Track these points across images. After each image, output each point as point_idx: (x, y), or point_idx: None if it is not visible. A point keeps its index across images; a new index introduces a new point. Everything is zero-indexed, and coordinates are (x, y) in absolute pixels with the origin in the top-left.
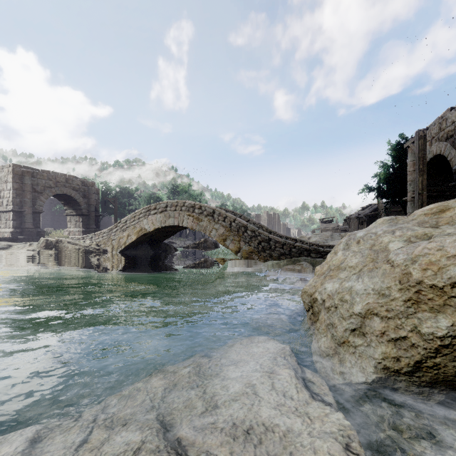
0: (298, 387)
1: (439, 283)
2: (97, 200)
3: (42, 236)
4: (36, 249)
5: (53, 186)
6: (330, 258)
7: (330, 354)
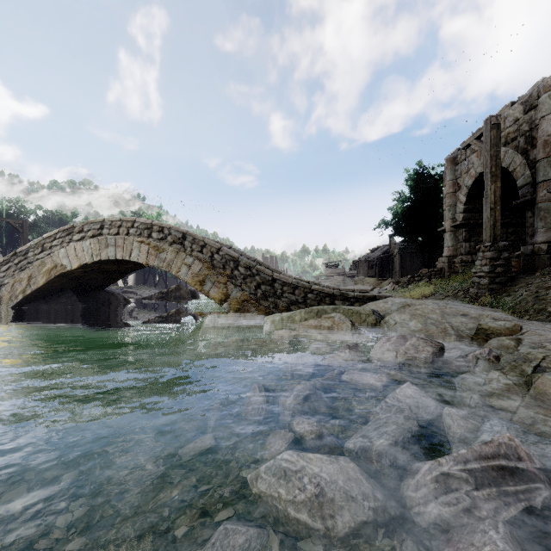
0: None
1: None
2: None
3: None
4: None
5: None
6: None
7: None
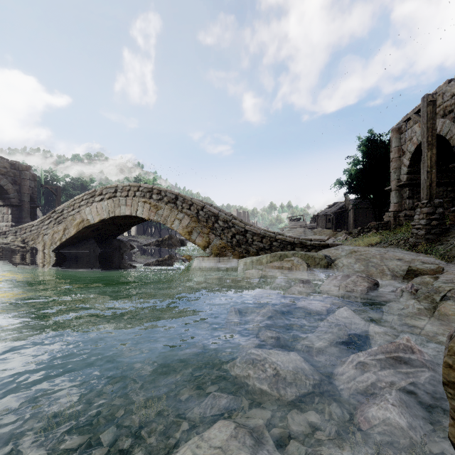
0: None
1: None
2: (34, 188)
3: None
4: None
5: None
6: None
7: None
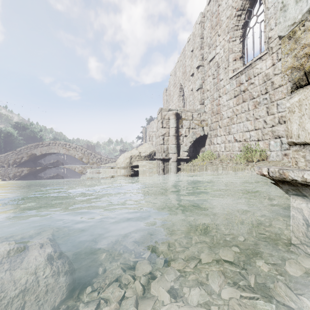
0: None
1: (127, 157)
2: None
3: None
4: None
5: None
6: (119, 157)
7: None
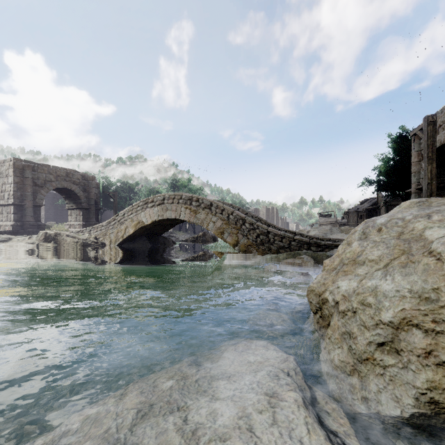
0: (308, 423)
1: None
2: (98, 194)
3: (42, 229)
4: (35, 241)
5: (54, 180)
6: (343, 251)
7: (347, 372)
